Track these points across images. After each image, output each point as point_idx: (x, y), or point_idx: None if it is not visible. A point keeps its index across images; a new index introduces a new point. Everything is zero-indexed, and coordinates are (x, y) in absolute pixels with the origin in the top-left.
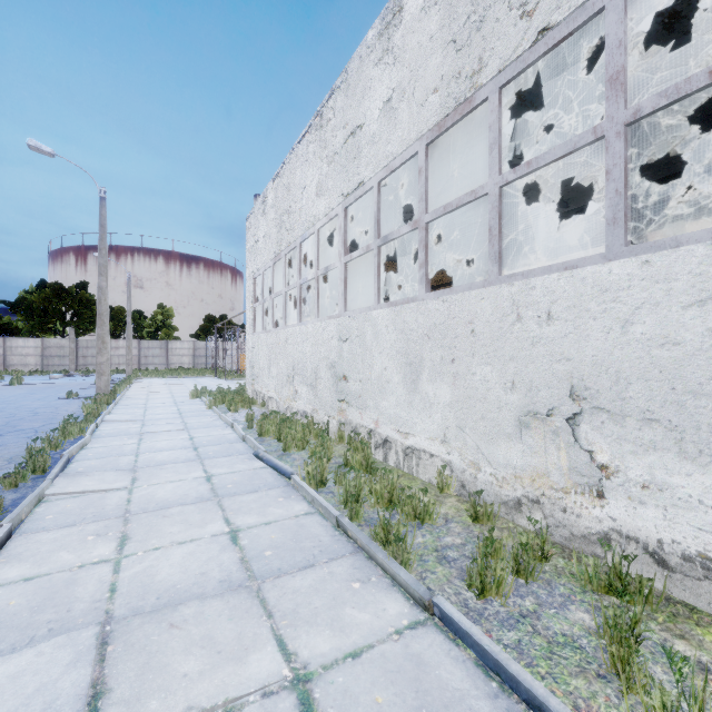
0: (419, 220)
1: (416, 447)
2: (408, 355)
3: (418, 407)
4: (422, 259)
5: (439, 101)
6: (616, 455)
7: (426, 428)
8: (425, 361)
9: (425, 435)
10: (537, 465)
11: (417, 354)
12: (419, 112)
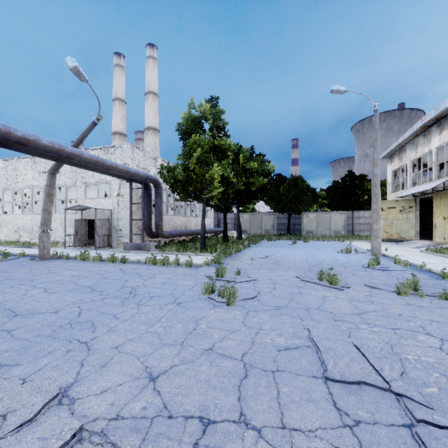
0: (2, 202)
1: (1, 239)
2: (0, 224)
3: (2, 232)
4: (3, 208)
5: (5, 185)
6: (22, 234)
7: (3, 236)
8: (3, 225)
9: (3, 237)
10: (16, 237)
11: (2, 224)
12: (2, 185)
